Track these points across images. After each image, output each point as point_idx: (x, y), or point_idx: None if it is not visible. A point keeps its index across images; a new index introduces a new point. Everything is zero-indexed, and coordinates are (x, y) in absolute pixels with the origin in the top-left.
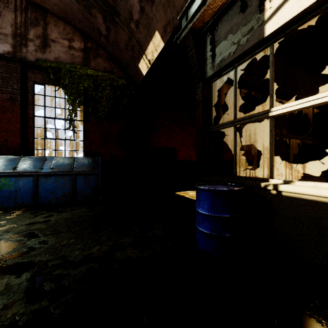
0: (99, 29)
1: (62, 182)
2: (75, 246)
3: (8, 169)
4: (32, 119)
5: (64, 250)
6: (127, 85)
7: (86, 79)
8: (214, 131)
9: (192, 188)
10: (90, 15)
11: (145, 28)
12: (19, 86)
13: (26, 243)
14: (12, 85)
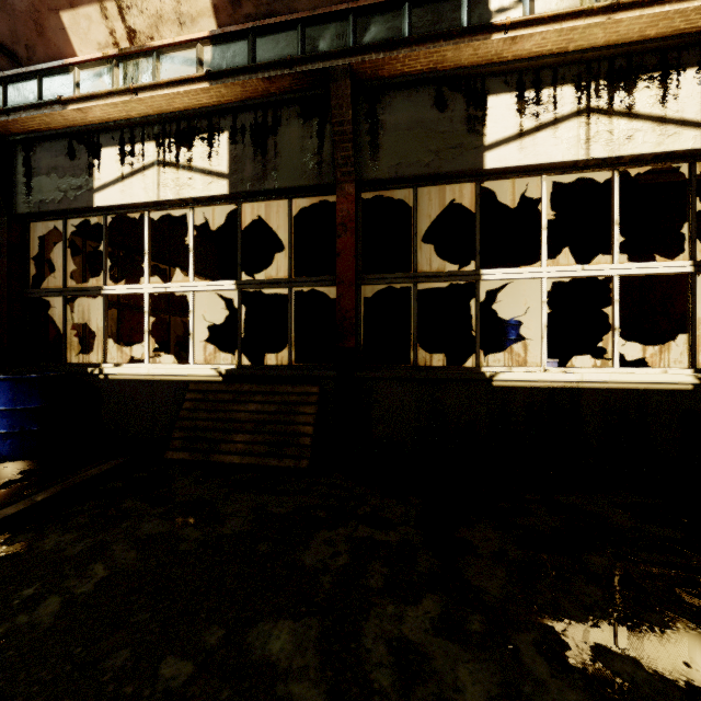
0: None
1: None
2: None
3: None
4: None
5: None
6: None
7: None
8: (36, 297)
9: None
10: None
11: None
12: None
13: None
14: None
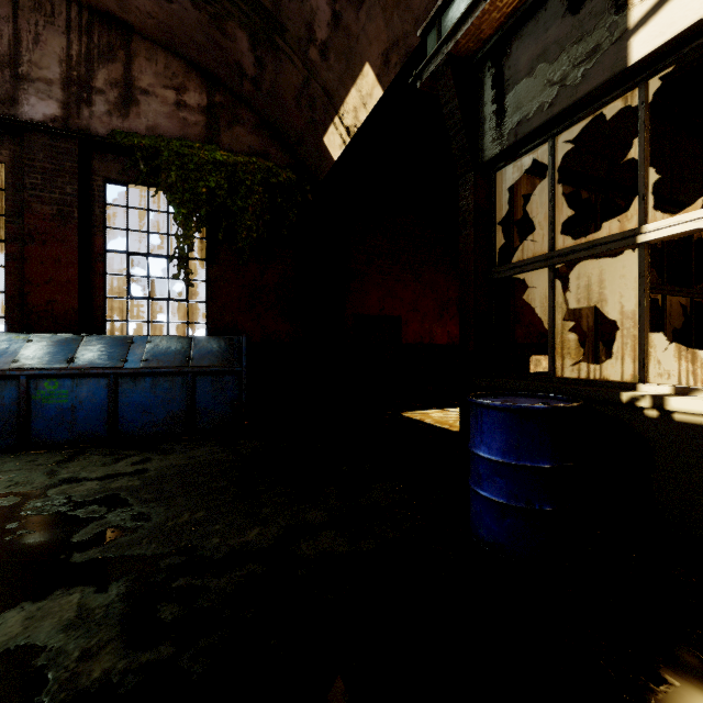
0: (241, 64)
1: (167, 389)
2: (208, 526)
3: (58, 363)
4: (102, 258)
5: (188, 535)
6: (297, 182)
7: (213, 172)
8: (500, 280)
9: (438, 405)
10: (222, 34)
11: (342, 59)
12: (76, 188)
13: (105, 517)
14: (61, 187)
